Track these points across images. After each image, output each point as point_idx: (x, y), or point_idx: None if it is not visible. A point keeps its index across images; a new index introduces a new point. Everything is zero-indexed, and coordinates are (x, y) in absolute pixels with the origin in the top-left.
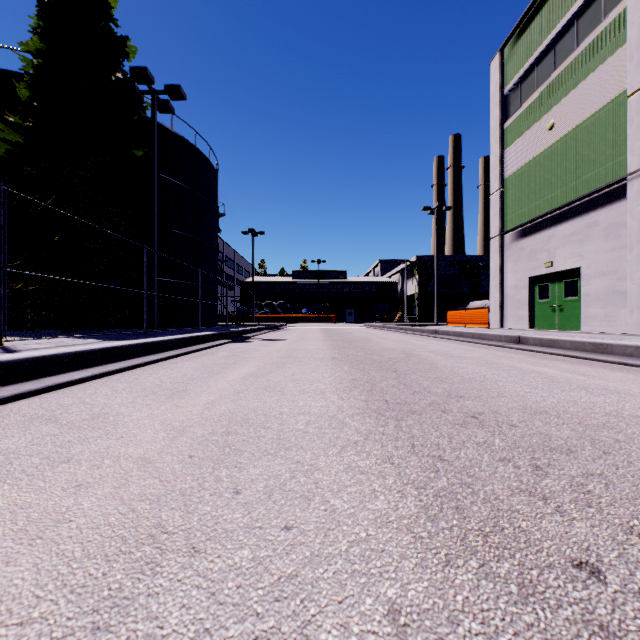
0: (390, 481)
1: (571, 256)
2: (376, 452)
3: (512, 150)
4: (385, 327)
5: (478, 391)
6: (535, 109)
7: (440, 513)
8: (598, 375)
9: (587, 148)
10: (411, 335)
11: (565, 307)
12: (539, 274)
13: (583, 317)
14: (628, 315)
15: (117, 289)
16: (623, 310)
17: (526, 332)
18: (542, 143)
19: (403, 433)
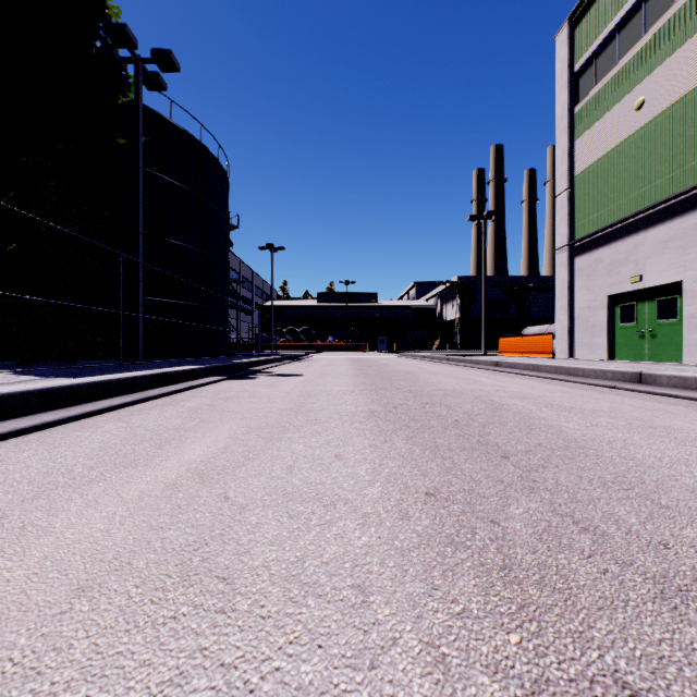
0: None
1: (669, 267)
2: None
3: (584, 140)
4: (426, 357)
5: None
6: (616, 86)
7: None
8: None
9: (693, 127)
10: (464, 368)
11: (659, 332)
12: (622, 291)
13: (687, 345)
14: None
15: (97, 310)
16: None
17: (610, 364)
18: (626, 127)
19: None
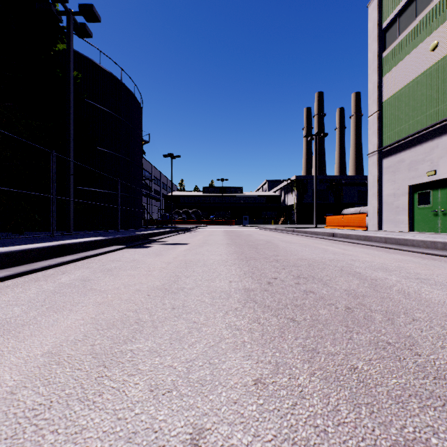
0: None
1: None
2: None
3: (390, 76)
4: (277, 229)
5: None
6: (415, 35)
7: None
8: None
9: None
10: (308, 237)
11: None
12: (420, 182)
13: None
14: None
15: (43, 196)
16: None
17: (415, 235)
18: (424, 64)
19: None
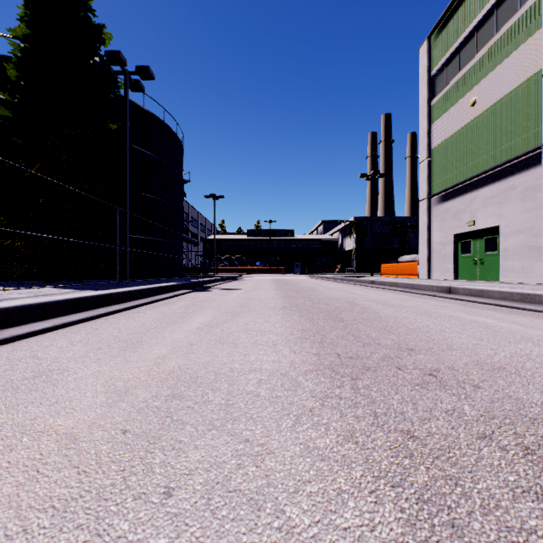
0: (358, 473)
1: (491, 216)
2: (335, 425)
3: (438, 124)
4: (328, 278)
5: (427, 343)
6: (459, 88)
7: (433, 536)
8: (535, 325)
9: (505, 121)
10: (351, 285)
11: (485, 260)
12: (462, 232)
13: (502, 269)
14: (542, 267)
15: (95, 245)
16: (538, 263)
17: (452, 282)
18: (465, 118)
19: (361, 397)
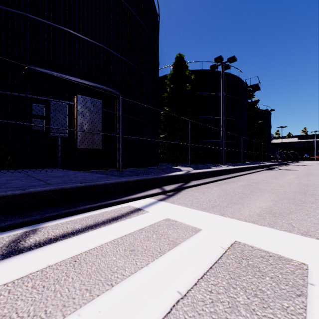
0: None
1: None
2: None
3: None
4: None
5: None
6: None
7: None
8: None
9: None
10: None
11: None
12: None
13: None
14: None
15: None
16: None
17: None
18: None
19: None
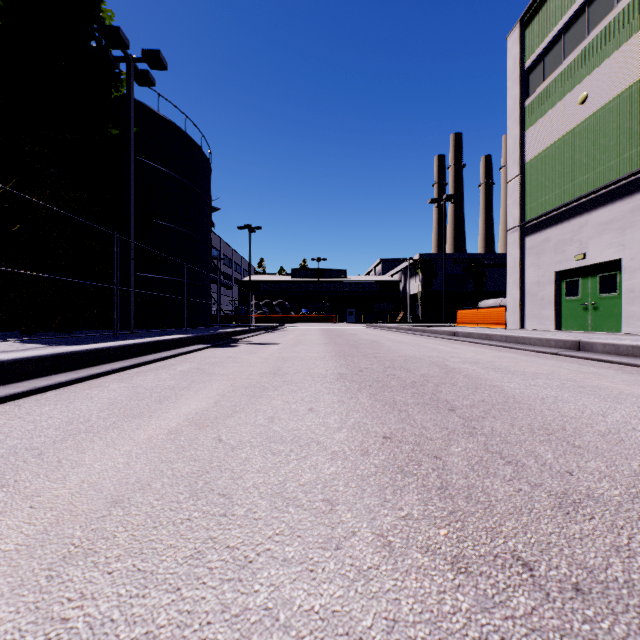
0: None
1: (609, 246)
2: None
3: (534, 131)
4: (391, 328)
5: None
6: (563, 82)
7: None
8: None
9: (631, 120)
10: (425, 337)
11: (601, 305)
12: (568, 268)
13: (625, 316)
14: None
15: (92, 285)
16: None
17: (557, 334)
18: (571, 120)
19: None
